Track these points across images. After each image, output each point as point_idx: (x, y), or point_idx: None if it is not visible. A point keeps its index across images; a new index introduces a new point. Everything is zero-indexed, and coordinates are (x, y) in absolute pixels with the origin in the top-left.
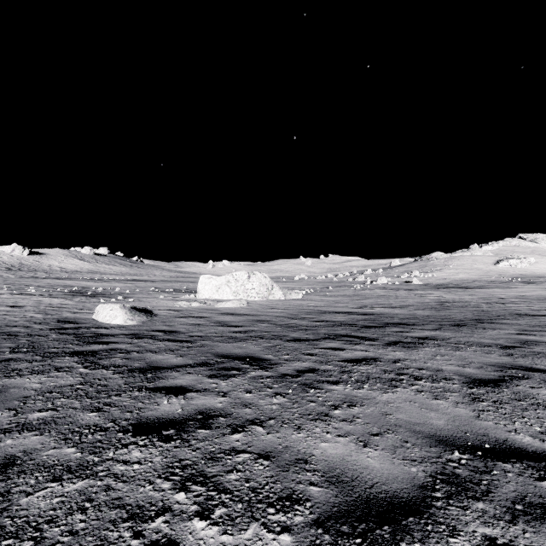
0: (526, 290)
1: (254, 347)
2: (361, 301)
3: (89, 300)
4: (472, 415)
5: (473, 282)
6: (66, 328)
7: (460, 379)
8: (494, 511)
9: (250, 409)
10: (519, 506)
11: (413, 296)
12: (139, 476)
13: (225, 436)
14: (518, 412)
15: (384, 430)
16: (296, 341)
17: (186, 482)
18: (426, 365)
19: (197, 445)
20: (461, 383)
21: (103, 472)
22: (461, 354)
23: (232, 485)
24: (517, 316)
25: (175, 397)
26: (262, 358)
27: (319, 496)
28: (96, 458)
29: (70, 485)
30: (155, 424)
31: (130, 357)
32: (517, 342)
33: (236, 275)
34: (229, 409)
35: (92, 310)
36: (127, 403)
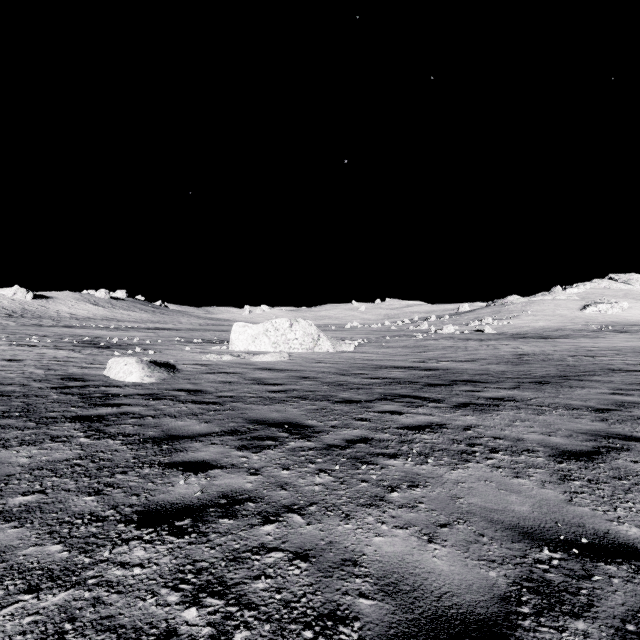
0: (619, 340)
1: (295, 411)
2: (424, 354)
3: (101, 353)
4: (562, 499)
5: (556, 331)
6: (71, 387)
7: (545, 451)
8: (599, 633)
9: (286, 490)
10: (631, 626)
11: (485, 347)
12: (139, 584)
13: (254, 528)
14: (619, 494)
15: (454, 519)
16: (346, 403)
17: (199, 593)
18: (504, 433)
19: (217, 541)
20: (548, 456)
21: (94, 578)
22: (546, 419)
23: (259, 596)
24: (610, 372)
25: (194, 475)
26: (304, 425)
27: (371, 612)
28: (87, 559)
29: (49, 597)
30: (167, 511)
31: (143, 424)
32: (612, 404)
33: (276, 323)
34: (261, 491)
35: (104, 364)
36: (134, 484)
